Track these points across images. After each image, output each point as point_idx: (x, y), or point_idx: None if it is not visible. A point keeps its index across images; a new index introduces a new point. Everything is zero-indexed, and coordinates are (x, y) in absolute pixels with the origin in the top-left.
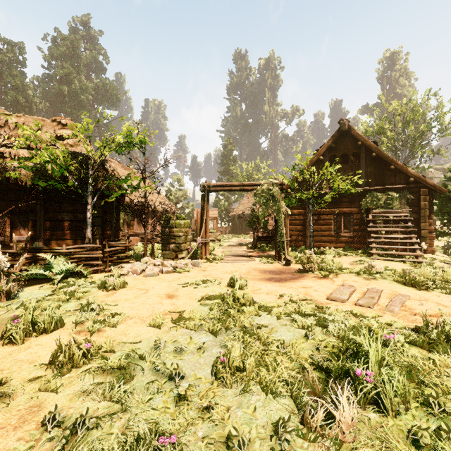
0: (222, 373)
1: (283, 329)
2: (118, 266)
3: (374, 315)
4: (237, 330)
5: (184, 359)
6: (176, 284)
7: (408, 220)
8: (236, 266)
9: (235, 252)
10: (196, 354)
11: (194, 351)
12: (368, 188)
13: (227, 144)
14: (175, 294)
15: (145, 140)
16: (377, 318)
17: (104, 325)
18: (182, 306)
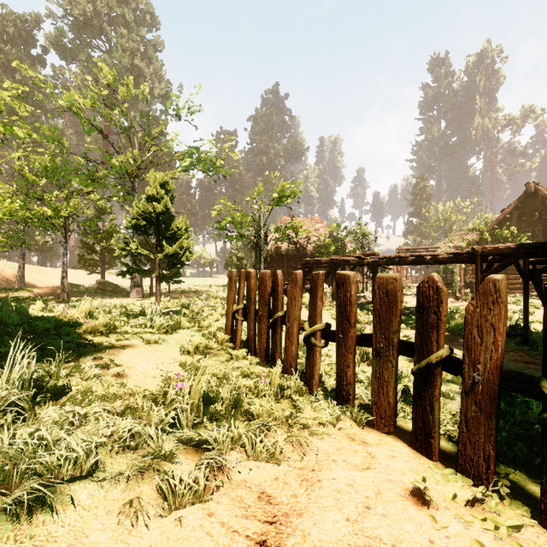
0: None
1: None
2: None
3: None
4: None
5: None
6: None
7: None
8: None
9: None
10: None
11: None
12: None
13: (418, 182)
14: None
15: (369, 233)
16: None
17: None
18: None
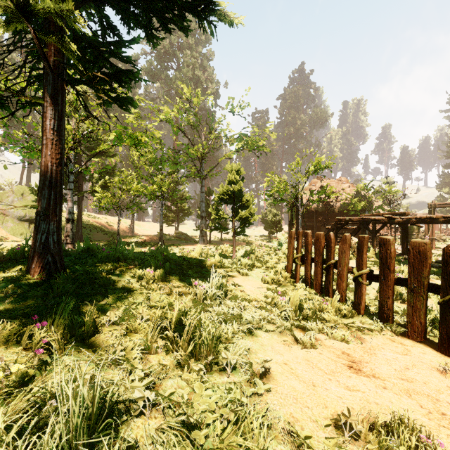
0: None
1: None
2: None
3: None
4: None
5: None
6: None
7: None
8: None
9: None
10: None
11: None
12: None
13: None
14: None
15: (397, 191)
16: None
17: None
18: None
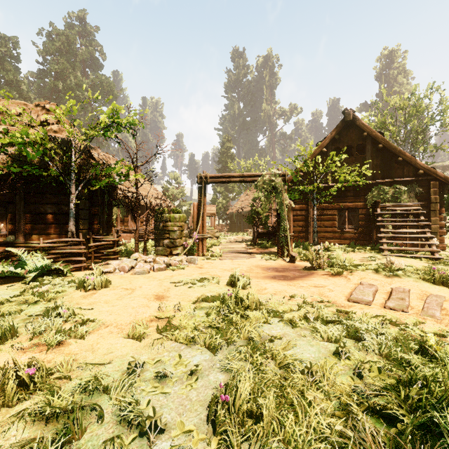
0: (224, 421)
1: (303, 342)
2: (104, 262)
3: (414, 321)
4: (242, 343)
5: (168, 393)
6: (168, 283)
7: (420, 214)
8: (236, 263)
9: (233, 249)
10: (185, 384)
11: (183, 379)
12: (375, 181)
13: (225, 142)
14: (166, 294)
15: (134, 122)
16: (419, 325)
17: (69, 337)
18: (173, 310)
